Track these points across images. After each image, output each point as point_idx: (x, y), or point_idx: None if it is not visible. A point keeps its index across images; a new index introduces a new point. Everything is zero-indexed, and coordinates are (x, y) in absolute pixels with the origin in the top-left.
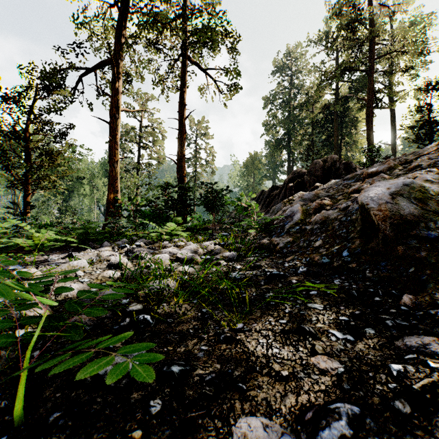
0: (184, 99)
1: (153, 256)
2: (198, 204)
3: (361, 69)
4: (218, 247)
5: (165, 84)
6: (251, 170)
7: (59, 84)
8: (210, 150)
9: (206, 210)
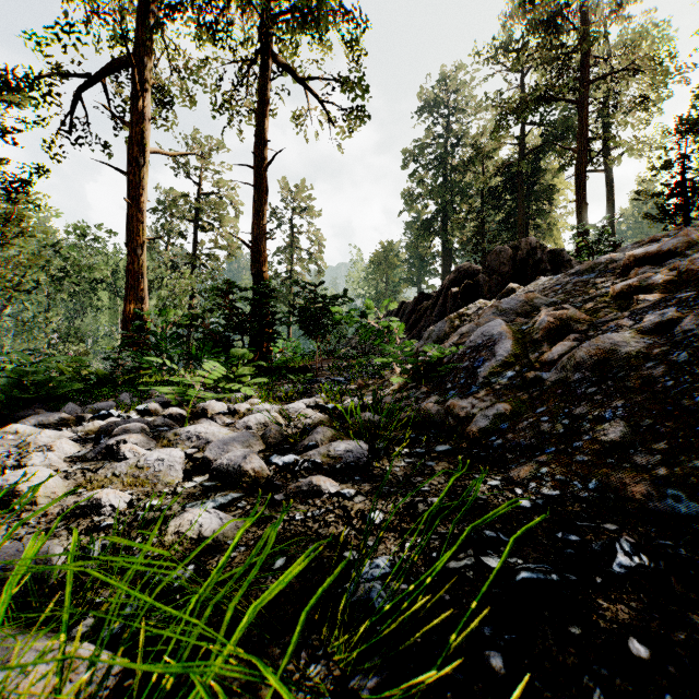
0: (265, 129)
1: (137, 458)
2: (288, 323)
3: (567, 99)
4: (321, 418)
5: (233, 107)
6: (383, 270)
7: (7, 80)
8: (316, 236)
9: (303, 333)
